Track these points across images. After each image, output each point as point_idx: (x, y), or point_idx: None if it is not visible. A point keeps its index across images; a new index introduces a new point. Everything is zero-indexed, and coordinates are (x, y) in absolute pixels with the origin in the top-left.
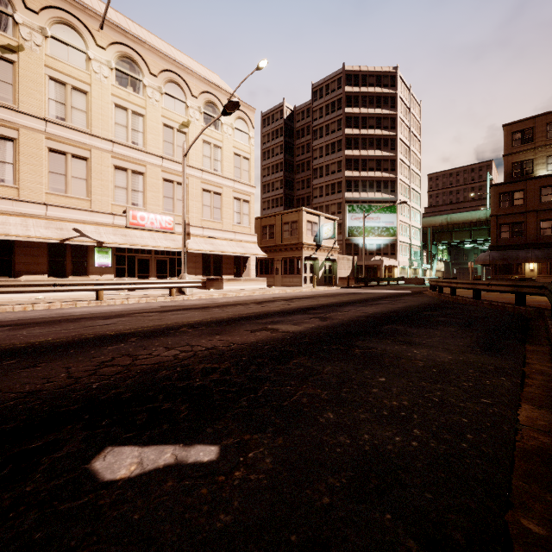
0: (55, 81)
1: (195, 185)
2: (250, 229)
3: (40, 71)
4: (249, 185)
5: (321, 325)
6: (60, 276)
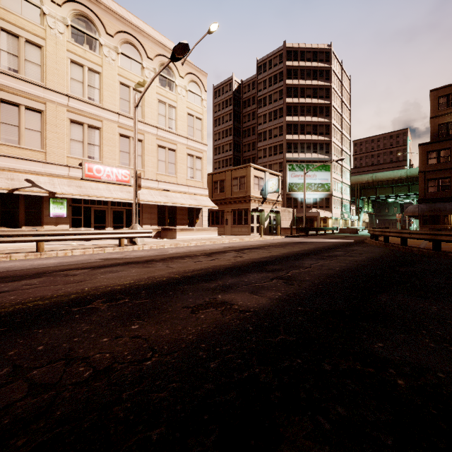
0: (7, 33)
1: (150, 141)
2: (202, 183)
3: None
4: (202, 142)
5: (290, 294)
6: (13, 226)
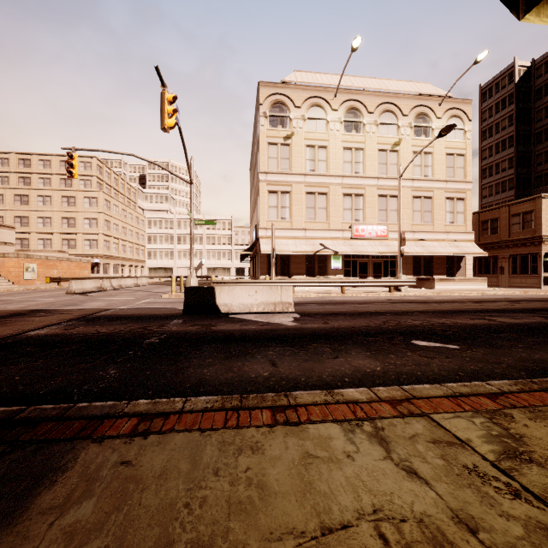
0: (309, 147)
1: (405, 195)
2: (465, 227)
3: (301, 144)
4: (464, 181)
5: (542, 321)
6: (312, 276)
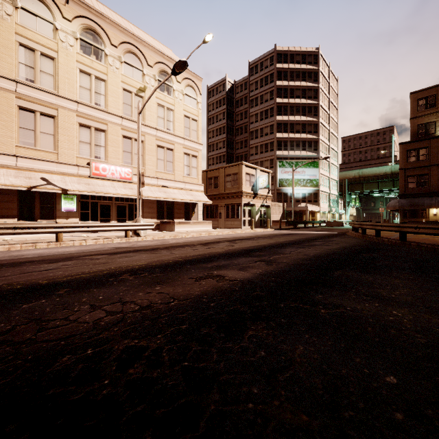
0: (25, 47)
1: (150, 142)
2: (198, 180)
3: (10, 37)
4: (197, 142)
5: (268, 271)
6: (30, 219)
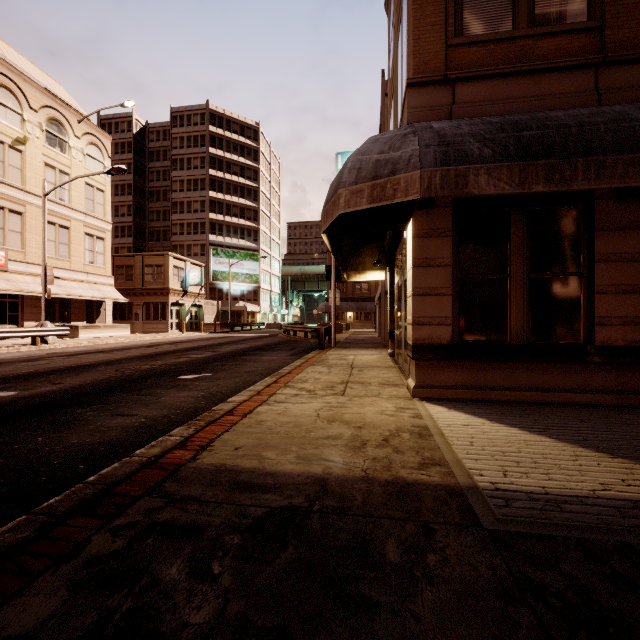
0: None
1: (34, 215)
2: (105, 270)
3: None
4: (105, 220)
5: (215, 354)
6: None
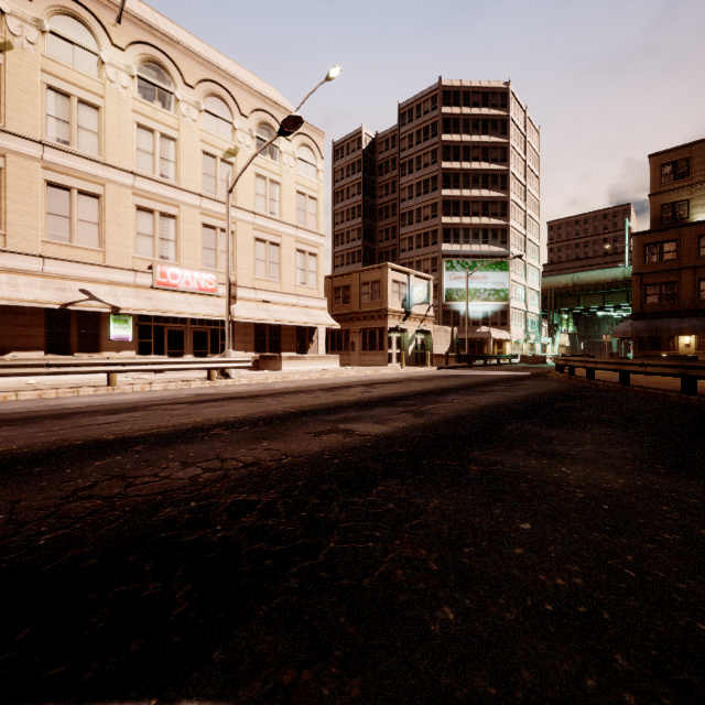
0: (56, 91)
1: (245, 233)
2: (318, 292)
3: (34, 77)
4: (317, 233)
5: (415, 424)
6: (63, 353)
